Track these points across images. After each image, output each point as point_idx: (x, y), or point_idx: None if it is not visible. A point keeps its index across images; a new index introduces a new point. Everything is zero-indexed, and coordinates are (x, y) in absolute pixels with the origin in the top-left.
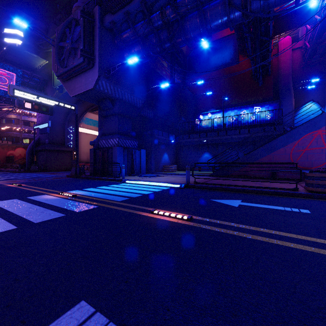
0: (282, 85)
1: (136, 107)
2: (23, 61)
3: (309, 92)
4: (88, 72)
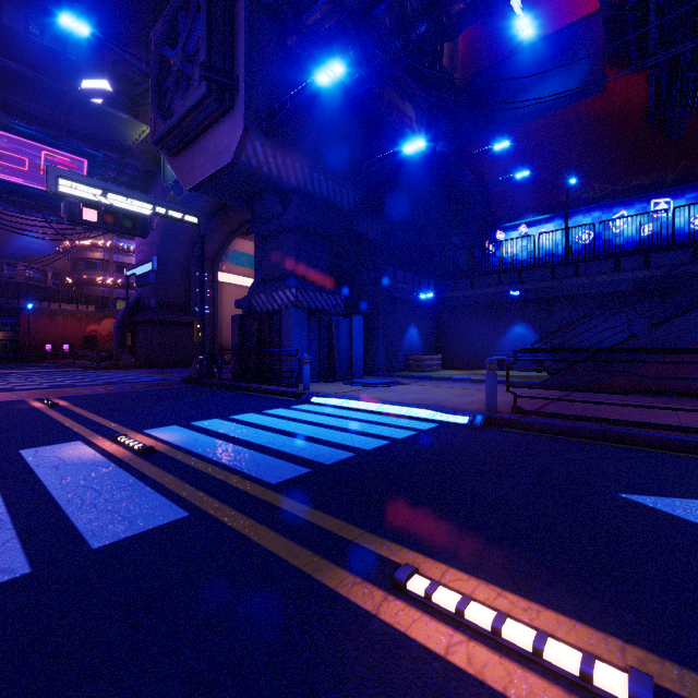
0: None
1: (341, 212)
2: (104, 132)
3: None
4: (222, 124)
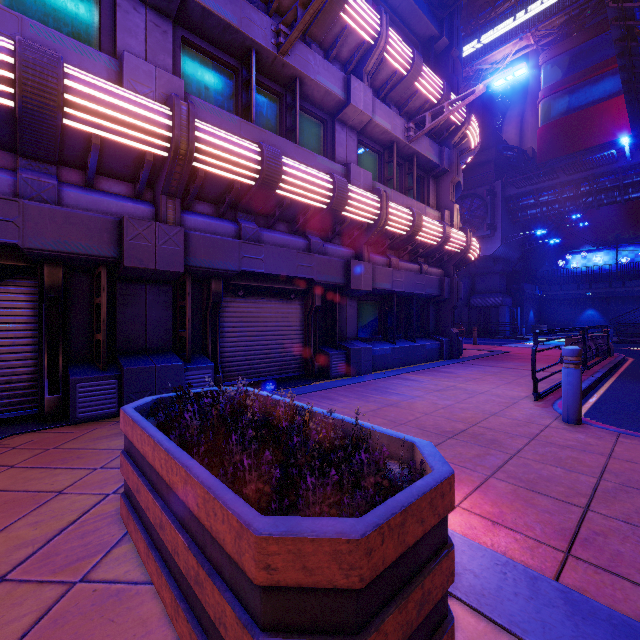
0: None
1: (511, 262)
2: None
3: None
4: (485, 239)
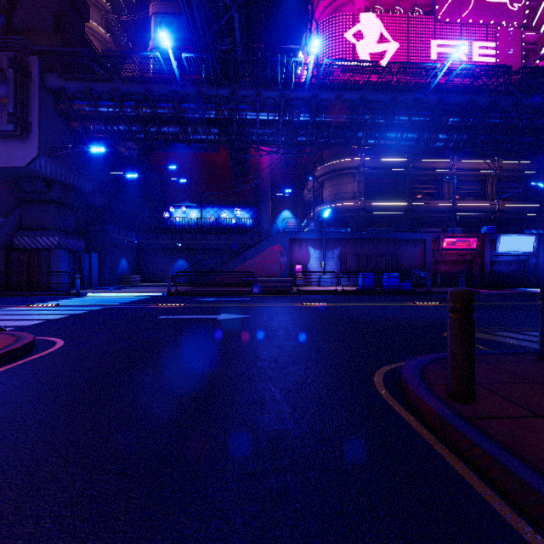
0: (262, 189)
1: (84, 194)
2: None
3: (286, 200)
4: (15, 142)
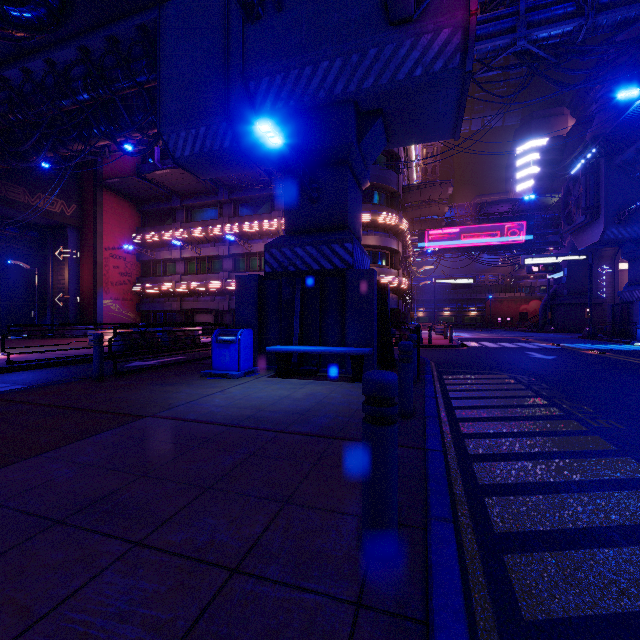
0: None
1: None
2: (535, 204)
3: None
4: (594, 224)
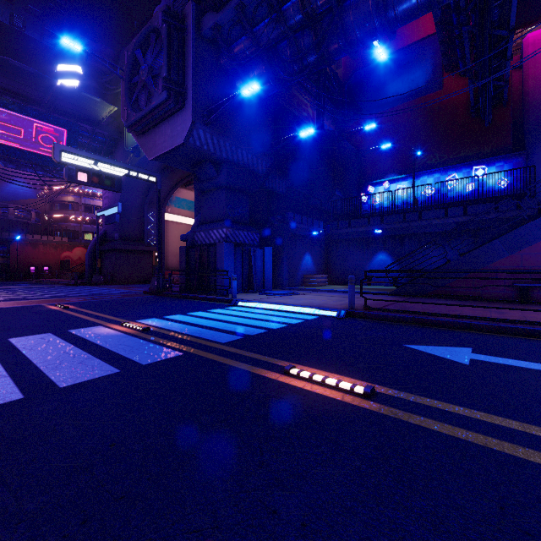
0: (531, 122)
1: (257, 175)
2: (81, 110)
3: None
4: (176, 117)
